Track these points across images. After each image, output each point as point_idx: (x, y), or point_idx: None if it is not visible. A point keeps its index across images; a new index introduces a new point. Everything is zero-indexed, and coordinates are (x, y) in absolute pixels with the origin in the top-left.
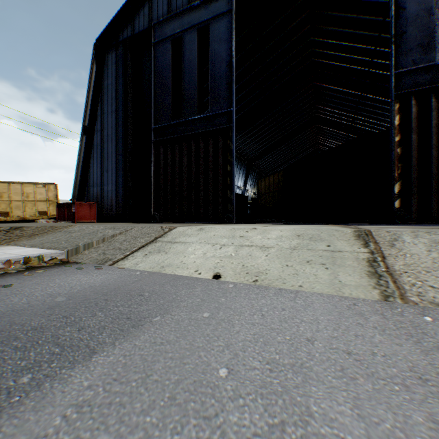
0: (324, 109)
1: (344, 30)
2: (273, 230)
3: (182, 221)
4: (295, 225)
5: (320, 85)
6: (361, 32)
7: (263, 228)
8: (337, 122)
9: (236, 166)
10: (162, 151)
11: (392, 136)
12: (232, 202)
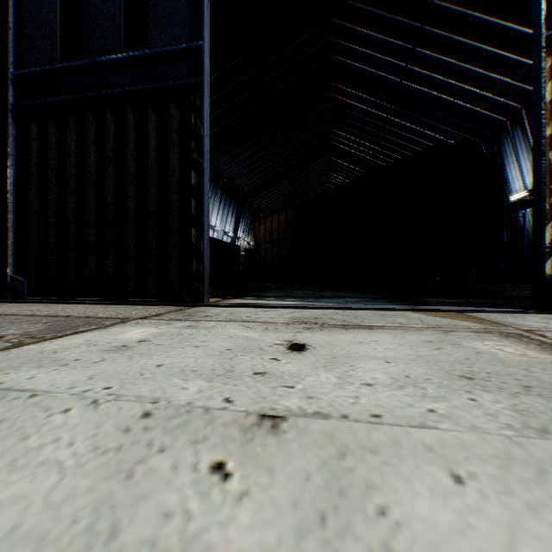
0: (339, 134)
1: (377, 11)
2: (388, 450)
3: (84, 297)
4: (351, 315)
5: (338, 98)
6: (399, 18)
7: (316, 425)
8: (354, 154)
9: (223, 202)
10: (36, 132)
11: (543, 125)
12: (202, 255)
